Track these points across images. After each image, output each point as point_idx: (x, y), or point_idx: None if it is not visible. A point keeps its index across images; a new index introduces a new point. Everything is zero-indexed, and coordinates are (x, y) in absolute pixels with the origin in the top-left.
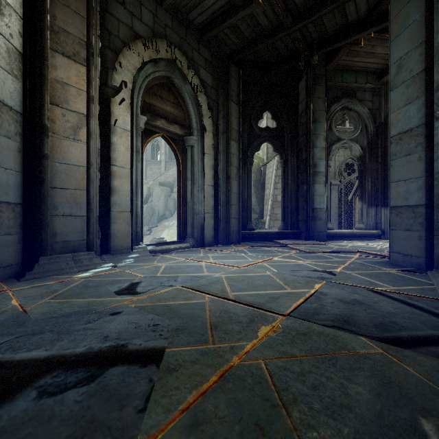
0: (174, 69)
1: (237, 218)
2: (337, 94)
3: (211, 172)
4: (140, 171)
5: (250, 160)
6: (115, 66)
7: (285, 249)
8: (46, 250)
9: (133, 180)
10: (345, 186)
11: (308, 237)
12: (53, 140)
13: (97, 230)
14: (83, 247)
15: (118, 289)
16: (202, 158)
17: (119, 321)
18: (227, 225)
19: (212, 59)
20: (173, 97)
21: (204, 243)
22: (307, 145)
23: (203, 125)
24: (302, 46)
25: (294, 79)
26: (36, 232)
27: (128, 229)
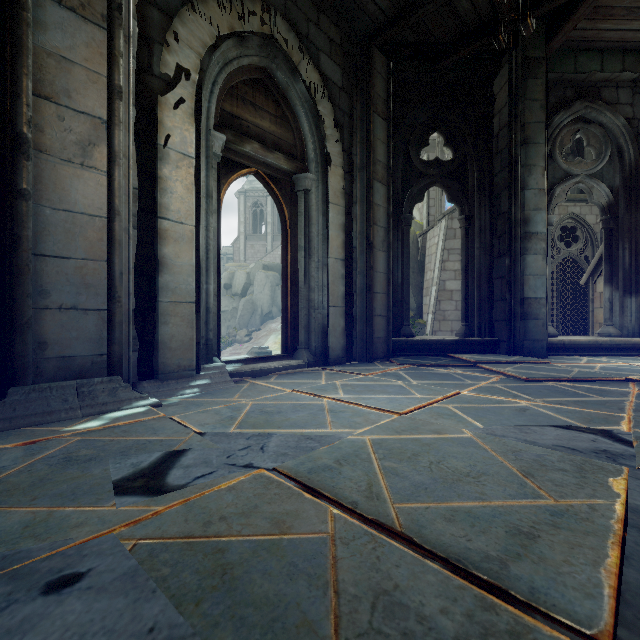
0: (275, 54)
1: (385, 316)
2: (565, 95)
3: (340, 236)
4: (215, 231)
5: (406, 218)
6: (166, 39)
7: (476, 372)
8: (23, 373)
9: (201, 246)
10: (559, 266)
11: (512, 350)
12: (40, 164)
13: (130, 335)
14: (100, 367)
15: (127, 474)
16: (325, 211)
17: (46, 634)
18: (368, 328)
19: (343, 40)
20: (275, 105)
21: (328, 360)
22: (511, 185)
23: (326, 155)
24: (506, 1)
25: (486, 73)
26: (6, 339)
27: (191, 334)
